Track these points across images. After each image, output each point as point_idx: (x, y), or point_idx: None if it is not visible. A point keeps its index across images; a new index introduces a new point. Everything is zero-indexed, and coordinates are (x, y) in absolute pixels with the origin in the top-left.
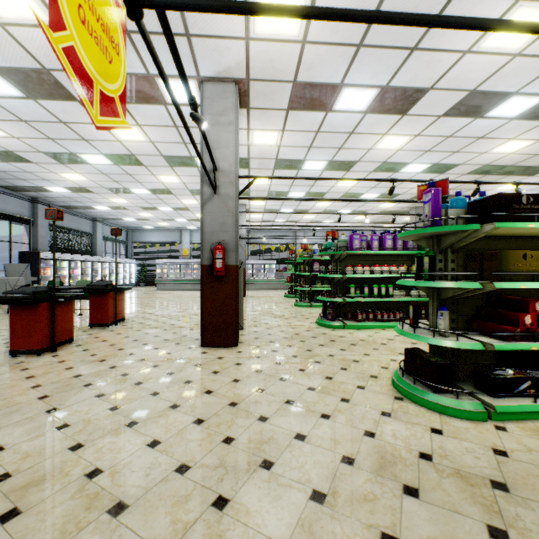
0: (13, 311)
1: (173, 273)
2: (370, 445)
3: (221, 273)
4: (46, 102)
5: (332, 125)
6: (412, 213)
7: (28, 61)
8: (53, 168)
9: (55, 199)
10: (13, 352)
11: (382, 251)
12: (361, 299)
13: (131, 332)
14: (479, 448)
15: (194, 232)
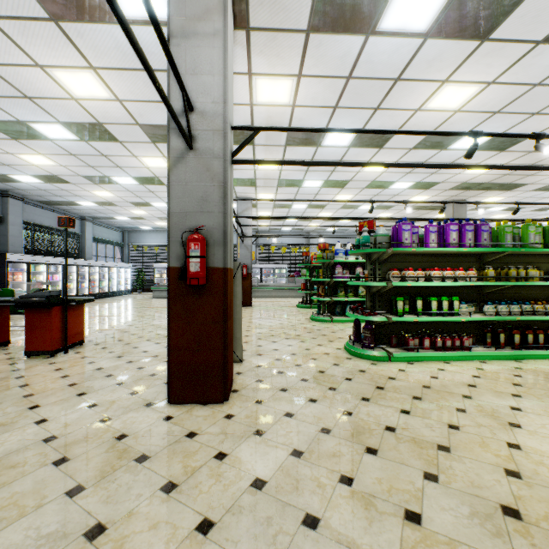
0: None
1: None
2: None
3: (197, 281)
4: None
5: (371, 65)
6: (448, 208)
7: None
8: (6, 146)
9: (28, 192)
10: None
11: (445, 248)
12: (414, 318)
13: (78, 366)
14: None
15: None
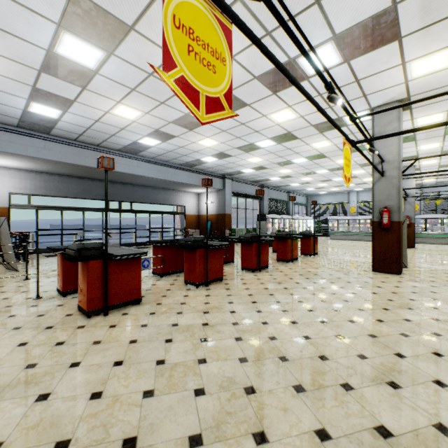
0: (277, 242)
1: (342, 227)
2: None
3: (386, 226)
4: (284, 143)
5: None
6: None
7: (283, 132)
8: (276, 169)
9: (271, 183)
10: (277, 260)
11: None
12: None
13: (324, 260)
14: None
15: (360, 193)
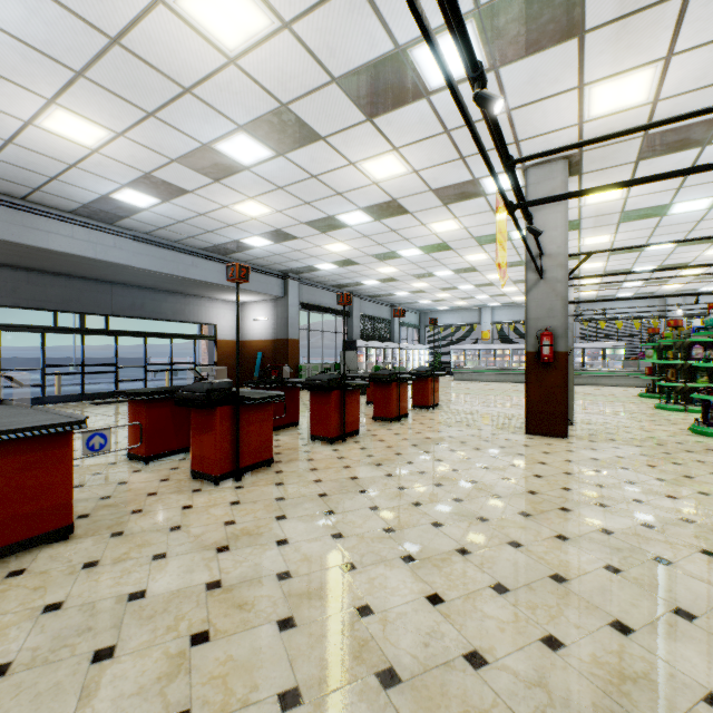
0: (375, 387)
1: (470, 361)
2: None
3: (547, 360)
4: (386, 220)
5: None
6: None
7: (384, 199)
8: (373, 265)
9: (365, 290)
10: (375, 418)
11: None
12: None
13: (450, 415)
14: None
15: (496, 310)
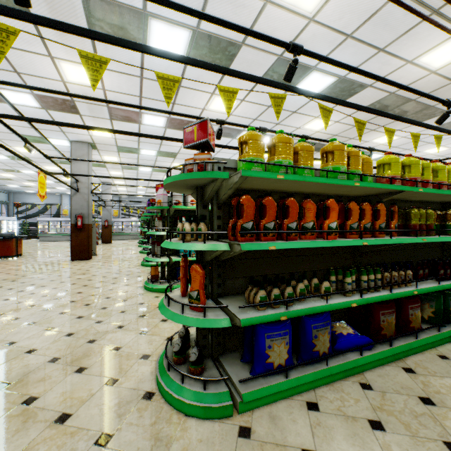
0: None
1: (54, 228)
2: (116, 271)
3: (80, 227)
4: None
5: (144, 158)
6: None
7: None
8: None
9: None
10: None
11: None
12: None
13: (29, 259)
14: (145, 269)
15: None
